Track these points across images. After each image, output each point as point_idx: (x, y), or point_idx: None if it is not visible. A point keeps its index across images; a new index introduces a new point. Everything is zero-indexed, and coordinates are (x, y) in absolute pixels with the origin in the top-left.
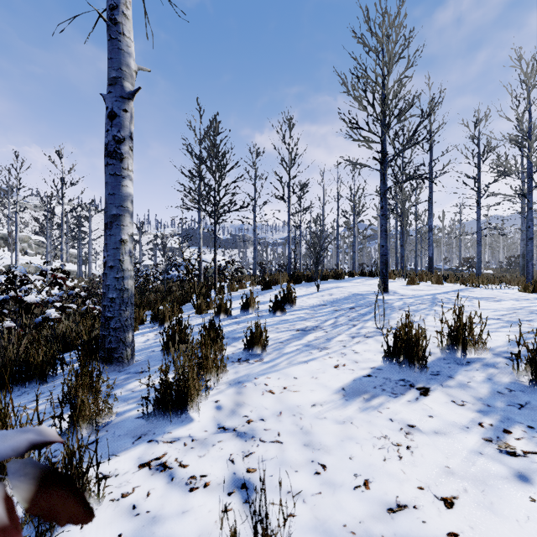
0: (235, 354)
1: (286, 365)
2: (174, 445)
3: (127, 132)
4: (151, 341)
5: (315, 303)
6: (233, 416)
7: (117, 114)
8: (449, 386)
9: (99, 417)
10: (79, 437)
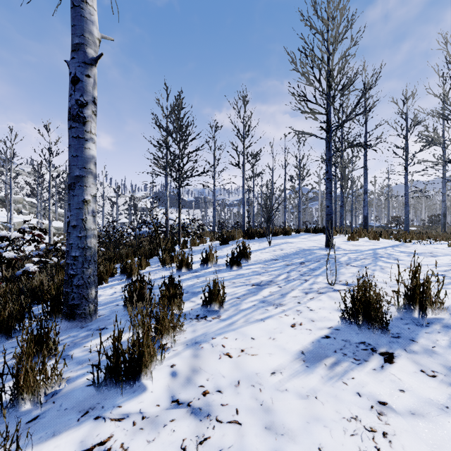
0: (193, 310)
1: (243, 323)
2: (122, 425)
3: (90, 96)
4: (117, 294)
5: (268, 257)
6: (188, 386)
7: (79, 79)
8: (413, 351)
9: (47, 385)
10: (23, 410)
